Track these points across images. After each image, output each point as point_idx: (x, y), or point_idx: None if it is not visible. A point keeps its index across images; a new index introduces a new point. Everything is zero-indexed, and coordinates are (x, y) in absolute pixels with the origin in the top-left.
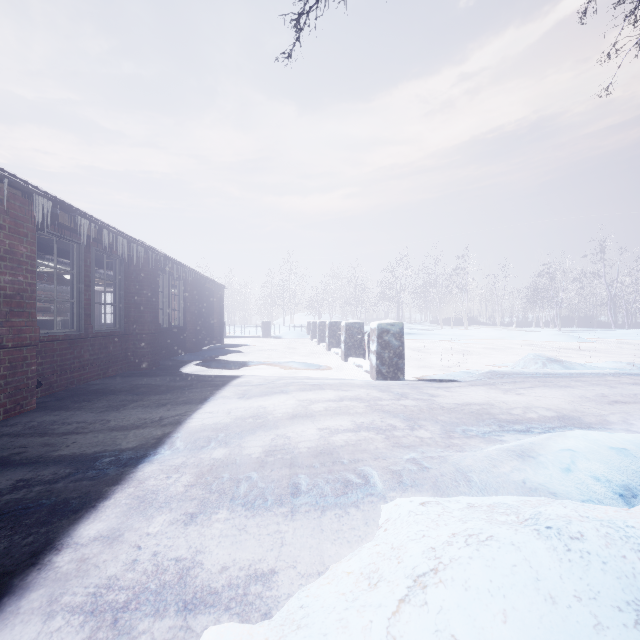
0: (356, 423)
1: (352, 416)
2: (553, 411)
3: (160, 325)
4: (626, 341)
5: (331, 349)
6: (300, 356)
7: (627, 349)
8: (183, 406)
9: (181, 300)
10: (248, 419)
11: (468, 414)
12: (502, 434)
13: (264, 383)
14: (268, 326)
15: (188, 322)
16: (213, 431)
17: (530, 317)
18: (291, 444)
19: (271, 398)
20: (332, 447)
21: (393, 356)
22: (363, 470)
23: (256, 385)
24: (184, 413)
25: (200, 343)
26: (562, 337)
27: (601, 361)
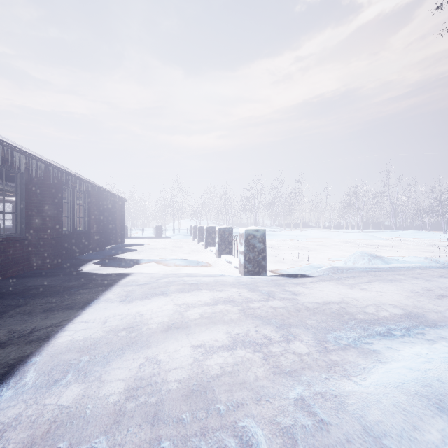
0: (231, 336)
1: (227, 325)
2: (399, 308)
3: (62, 230)
4: (406, 239)
5: (208, 247)
6: (183, 253)
7: (410, 245)
8: (63, 312)
9: (86, 209)
10: (121, 332)
11: (331, 315)
12: (370, 341)
13: (149, 282)
14: (160, 229)
15: (92, 227)
16: (78, 352)
17: (341, 222)
18: (160, 375)
19: (151, 302)
20: (206, 379)
21: (257, 256)
22: (245, 428)
23: (141, 285)
24: (59, 323)
25: (103, 244)
26: (366, 236)
27: (399, 255)
